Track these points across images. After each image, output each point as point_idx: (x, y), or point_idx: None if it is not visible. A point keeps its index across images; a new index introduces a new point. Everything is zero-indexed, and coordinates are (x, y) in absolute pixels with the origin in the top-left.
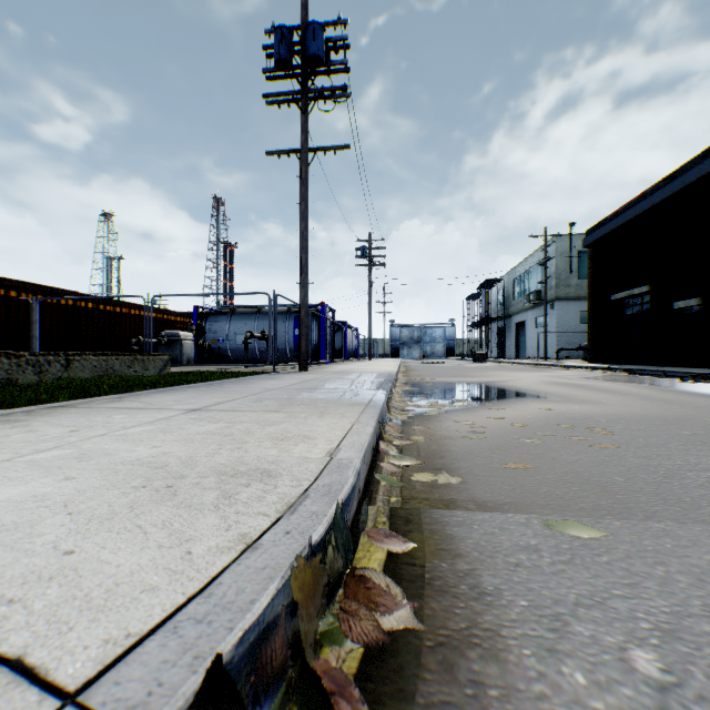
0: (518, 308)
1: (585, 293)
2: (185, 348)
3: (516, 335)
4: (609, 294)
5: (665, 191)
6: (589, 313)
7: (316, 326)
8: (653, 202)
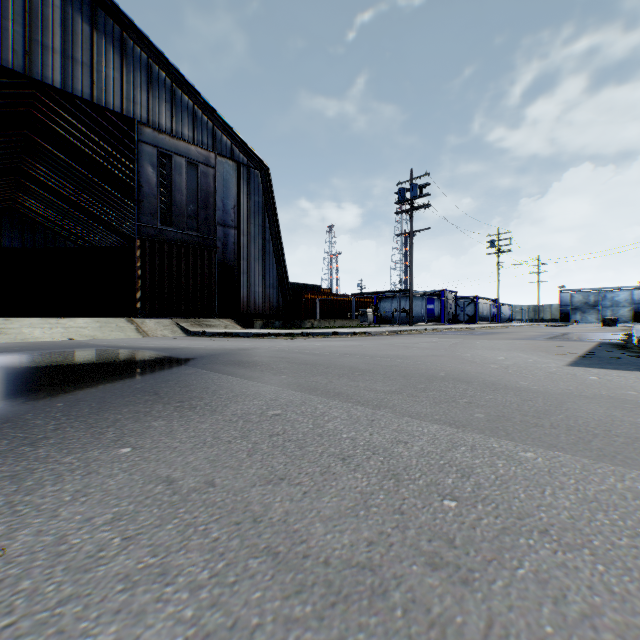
0: None
1: None
2: (368, 317)
3: None
4: None
5: None
6: None
7: (439, 303)
8: None
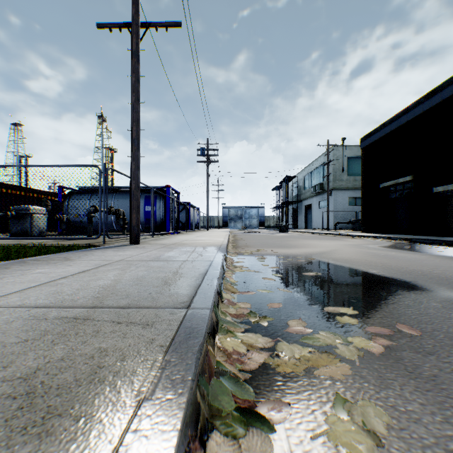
0: (307, 196)
1: (352, 185)
2: (37, 221)
3: (305, 213)
4: (379, 183)
5: (435, 99)
6: (362, 197)
7: (163, 204)
8: (425, 108)
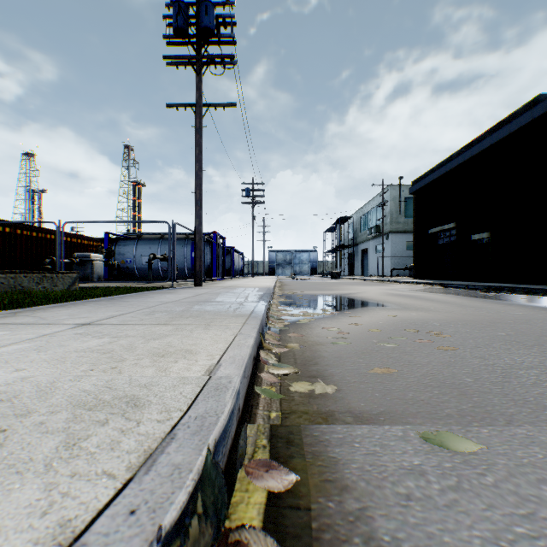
0: (363, 239)
1: (410, 228)
2: (96, 268)
3: (362, 259)
4: (428, 229)
5: (467, 154)
6: (414, 242)
7: (210, 250)
8: (459, 162)
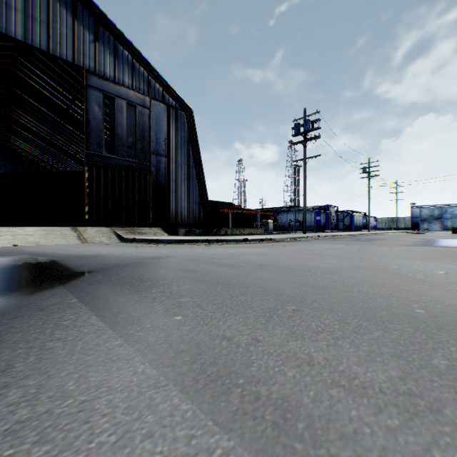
0: None
1: None
2: (270, 226)
3: None
4: None
5: None
6: None
7: (324, 215)
8: None
